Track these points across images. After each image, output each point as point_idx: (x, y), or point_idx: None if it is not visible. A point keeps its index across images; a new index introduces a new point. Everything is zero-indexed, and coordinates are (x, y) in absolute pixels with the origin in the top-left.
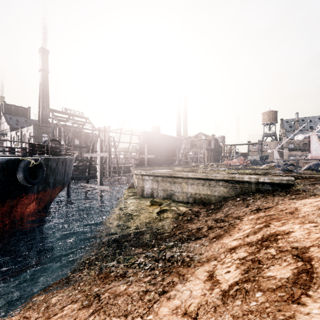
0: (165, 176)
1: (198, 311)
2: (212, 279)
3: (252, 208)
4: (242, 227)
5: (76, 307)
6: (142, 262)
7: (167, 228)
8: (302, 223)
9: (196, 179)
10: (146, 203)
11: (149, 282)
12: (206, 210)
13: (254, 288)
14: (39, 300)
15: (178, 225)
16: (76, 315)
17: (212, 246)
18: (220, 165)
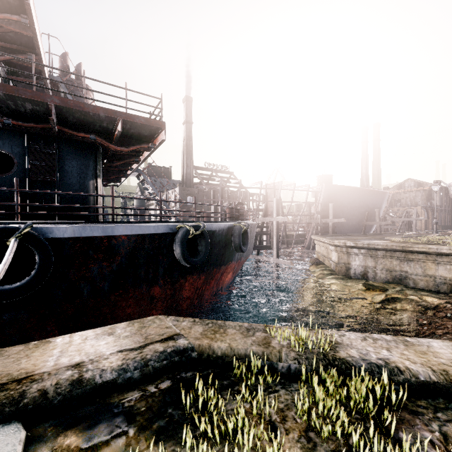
0: (391, 249)
1: None
2: None
3: None
4: None
5: None
6: None
7: (409, 324)
8: None
9: None
10: (356, 286)
11: None
12: None
13: None
14: None
15: (432, 323)
16: None
17: None
18: None
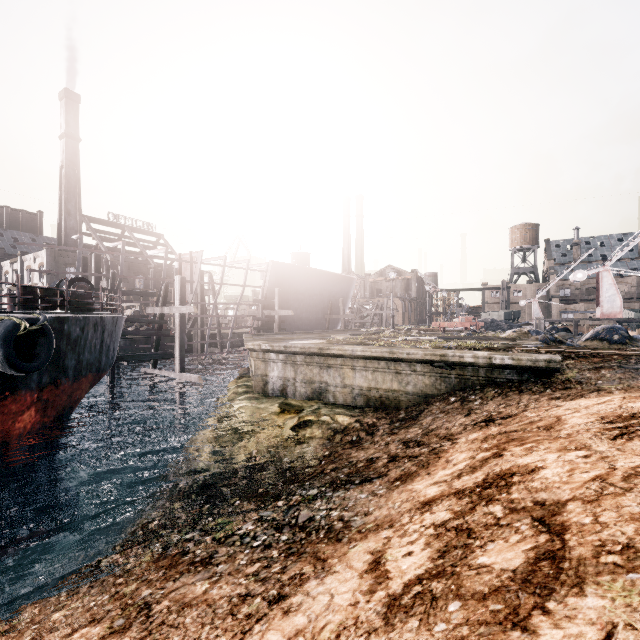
0: (310, 353)
1: None
2: (377, 570)
3: (478, 417)
4: (454, 457)
5: (97, 632)
6: (249, 531)
7: (310, 460)
8: (563, 449)
9: (371, 359)
10: (271, 408)
11: (256, 575)
12: (390, 421)
13: (449, 592)
14: (25, 617)
15: (333, 453)
16: None
17: (390, 496)
18: (425, 330)
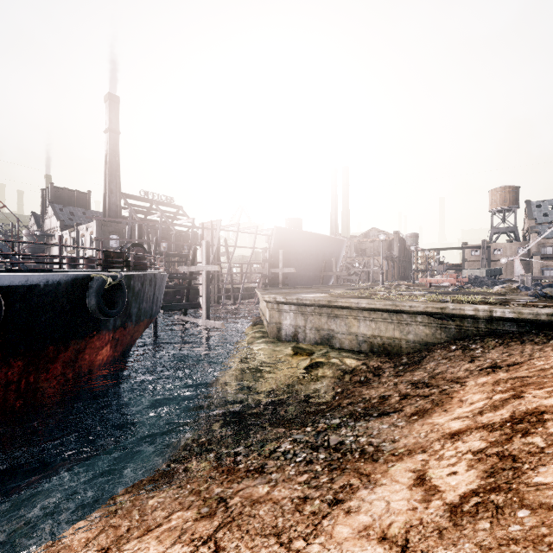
0: (319, 305)
1: (407, 535)
2: (424, 484)
3: (482, 364)
4: (467, 398)
5: (190, 516)
6: (288, 449)
7: (324, 395)
8: None
9: (375, 310)
10: (285, 350)
11: (307, 483)
12: (394, 365)
13: (513, 503)
14: (128, 501)
15: (345, 390)
16: (192, 528)
17: (413, 428)
18: (411, 286)
